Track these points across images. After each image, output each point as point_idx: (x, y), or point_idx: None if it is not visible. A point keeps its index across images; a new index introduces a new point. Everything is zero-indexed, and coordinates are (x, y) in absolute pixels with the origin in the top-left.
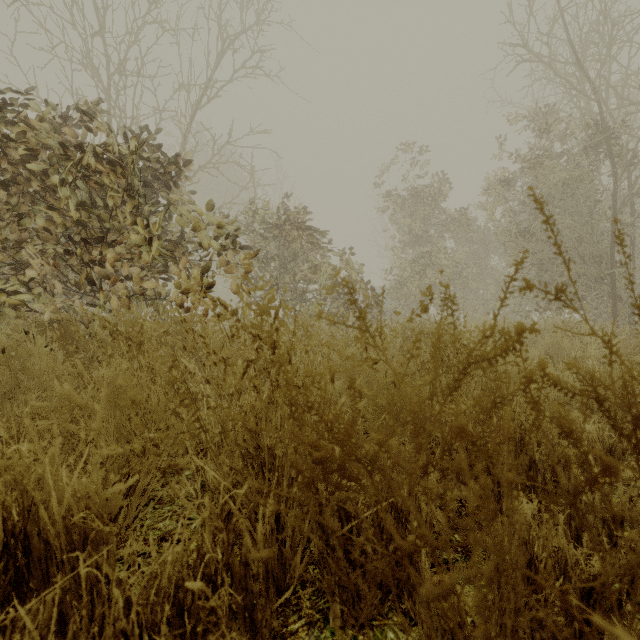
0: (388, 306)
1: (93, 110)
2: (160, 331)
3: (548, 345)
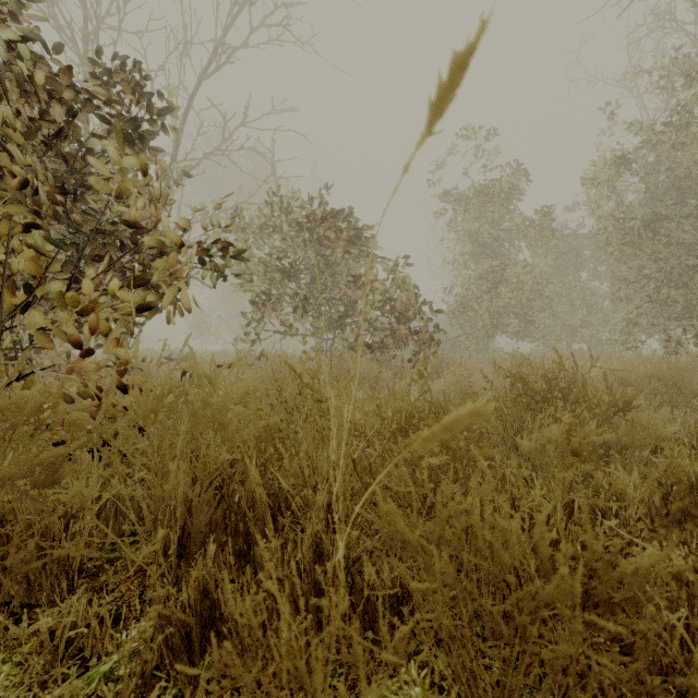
0: (448, 334)
1: None
2: None
3: None
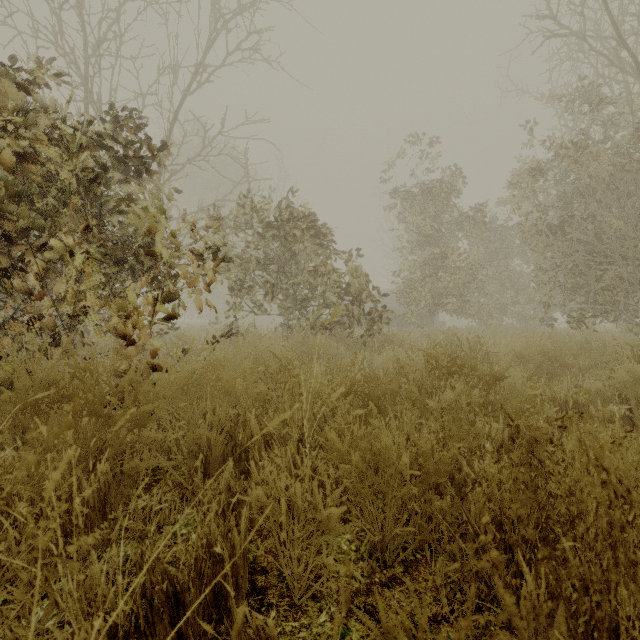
0: (396, 312)
1: (35, 80)
2: (38, 396)
3: (619, 379)
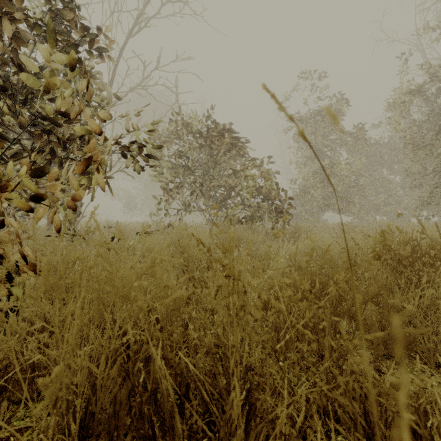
0: (294, 211)
1: None
2: None
3: None
